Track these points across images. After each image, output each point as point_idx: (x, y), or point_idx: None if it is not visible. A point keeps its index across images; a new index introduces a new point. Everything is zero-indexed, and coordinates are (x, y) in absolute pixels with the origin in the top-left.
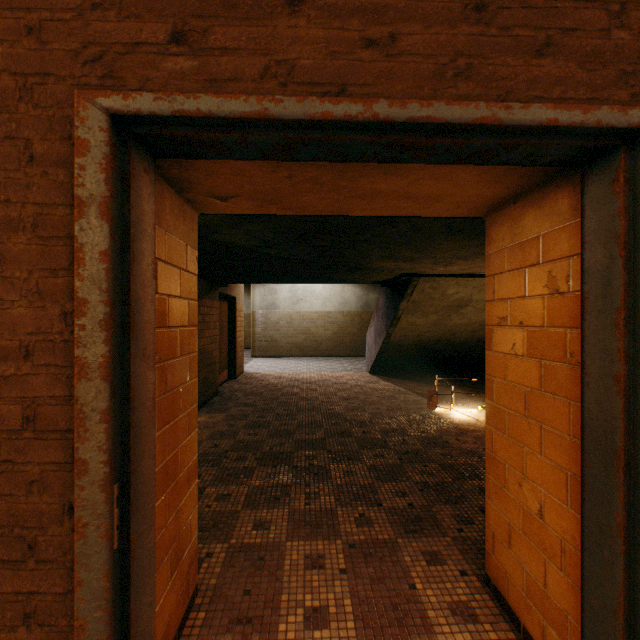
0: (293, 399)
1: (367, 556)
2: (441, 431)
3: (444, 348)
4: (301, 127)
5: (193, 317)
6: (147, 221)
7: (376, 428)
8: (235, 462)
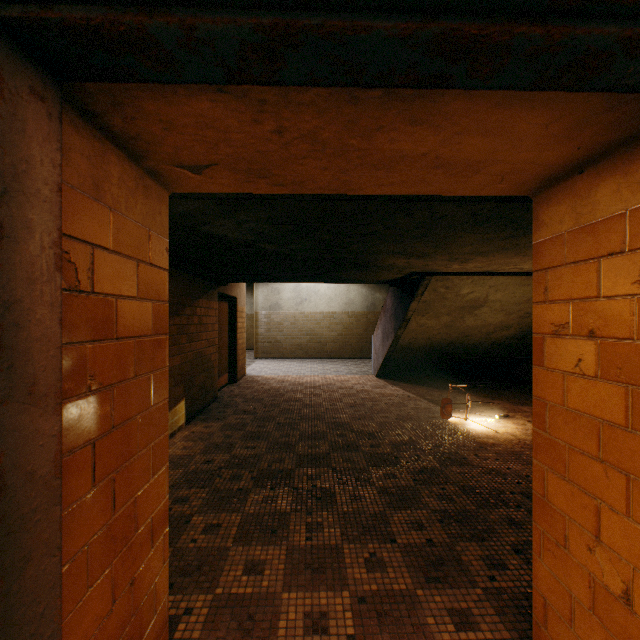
0: (296, 406)
1: (381, 616)
2: (457, 445)
3: (456, 351)
4: (285, 4)
5: (161, 323)
6: (39, 176)
7: (385, 441)
8: (229, 482)
